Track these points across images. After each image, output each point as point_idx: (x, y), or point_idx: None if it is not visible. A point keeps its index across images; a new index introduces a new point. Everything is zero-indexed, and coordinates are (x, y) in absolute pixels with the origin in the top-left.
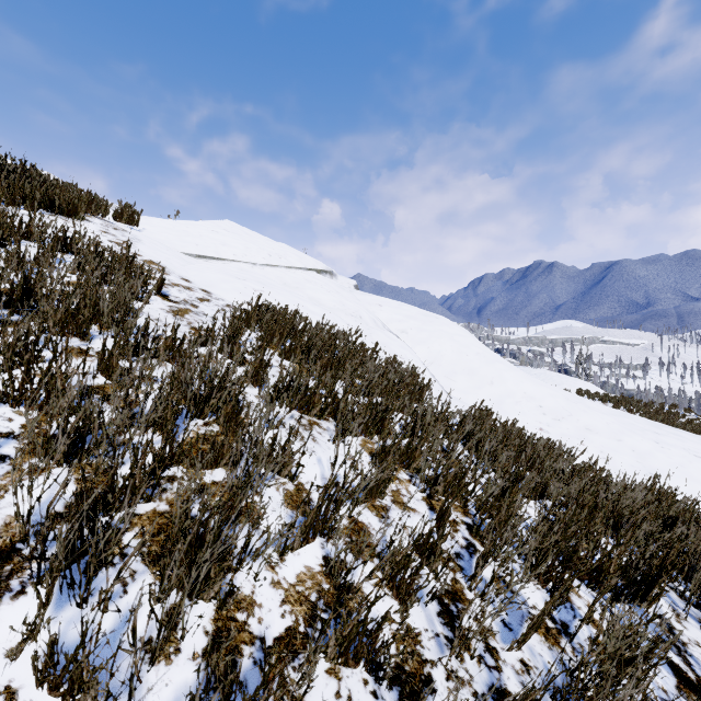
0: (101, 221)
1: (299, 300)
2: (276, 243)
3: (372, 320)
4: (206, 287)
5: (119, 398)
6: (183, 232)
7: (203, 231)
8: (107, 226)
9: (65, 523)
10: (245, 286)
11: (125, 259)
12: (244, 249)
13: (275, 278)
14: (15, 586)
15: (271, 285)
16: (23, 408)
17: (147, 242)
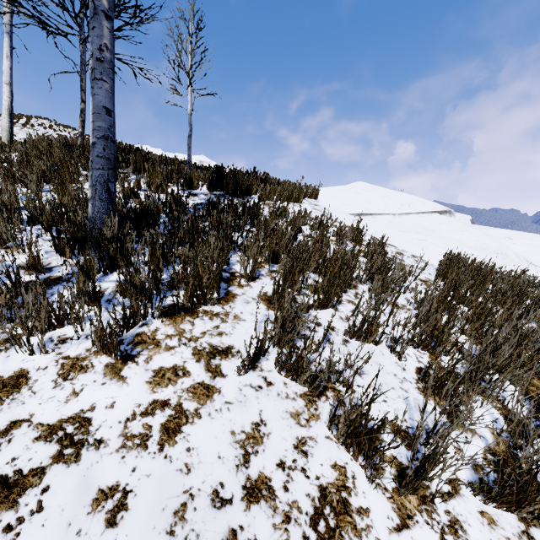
0: (306, 201)
1: (453, 244)
2: (400, 194)
3: (515, 255)
4: (387, 241)
5: (481, 349)
6: (340, 198)
7: (351, 194)
8: (310, 204)
9: (518, 439)
10: (411, 237)
11: (355, 231)
12: (383, 203)
13: (412, 224)
14: (539, 480)
15: (422, 233)
16: (417, 348)
17: (332, 211)
